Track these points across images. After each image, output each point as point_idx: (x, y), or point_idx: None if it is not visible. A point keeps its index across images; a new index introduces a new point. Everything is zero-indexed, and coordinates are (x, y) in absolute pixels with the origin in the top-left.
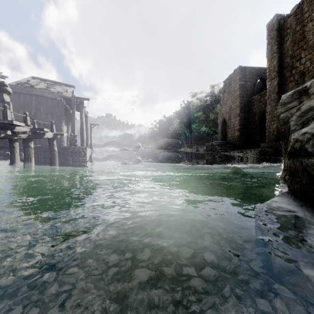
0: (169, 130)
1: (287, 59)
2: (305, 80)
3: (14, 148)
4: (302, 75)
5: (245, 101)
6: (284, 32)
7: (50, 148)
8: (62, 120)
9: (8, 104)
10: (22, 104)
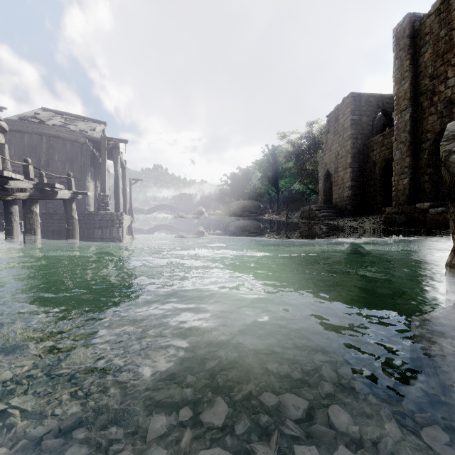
0: (245, 189)
1: (425, 81)
2: (454, 111)
3: (11, 214)
4: (449, 104)
5: (360, 144)
6: (420, 40)
7: (67, 214)
8: (86, 173)
9: (1, 147)
10: (27, 149)
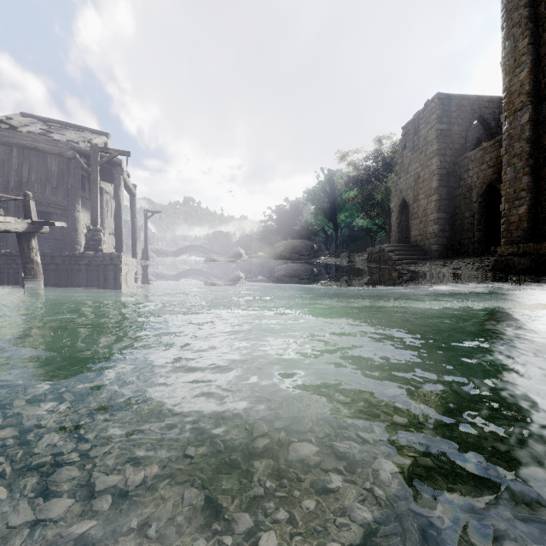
0: (294, 225)
1: None
2: None
3: None
4: None
5: (449, 163)
6: (545, 9)
7: (23, 256)
8: (75, 200)
9: None
10: None
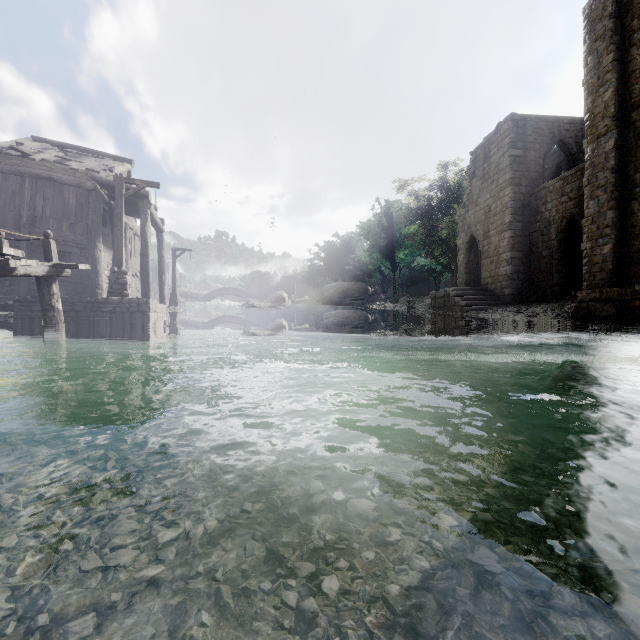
0: (345, 265)
1: None
2: None
3: None
4: None
5: (524, 194)
6: (632, 20)
7: (43, 303)
8: (96, 237)
9: None
10: None
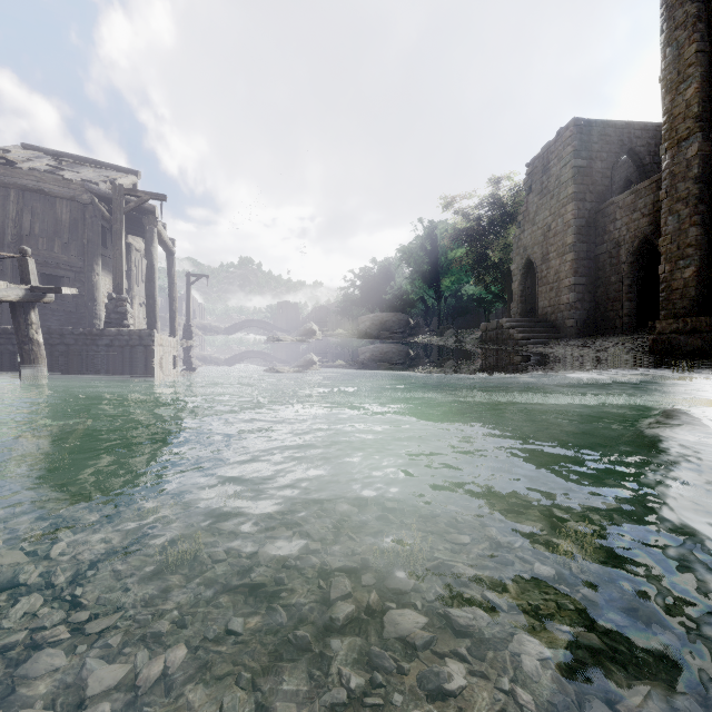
0: (384, 294)
1: None
2: None
3: None
4: None
5: (589, 211)
6: None
7: (18, 334)
8: (93, 259)
9: None
10: None
